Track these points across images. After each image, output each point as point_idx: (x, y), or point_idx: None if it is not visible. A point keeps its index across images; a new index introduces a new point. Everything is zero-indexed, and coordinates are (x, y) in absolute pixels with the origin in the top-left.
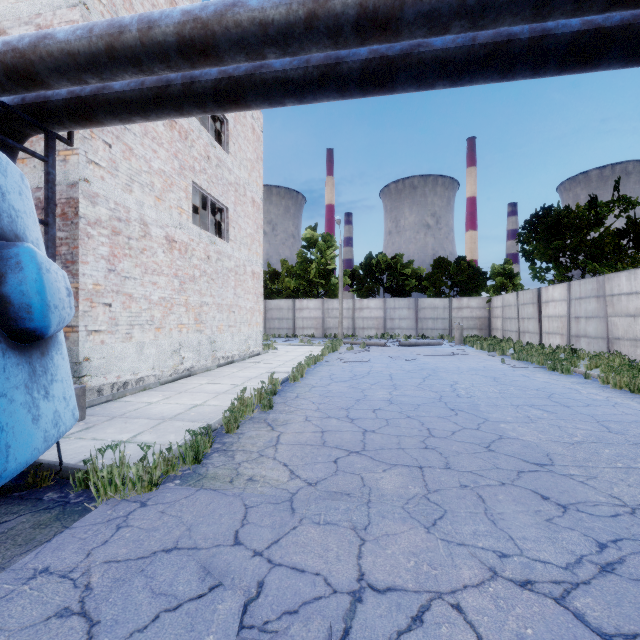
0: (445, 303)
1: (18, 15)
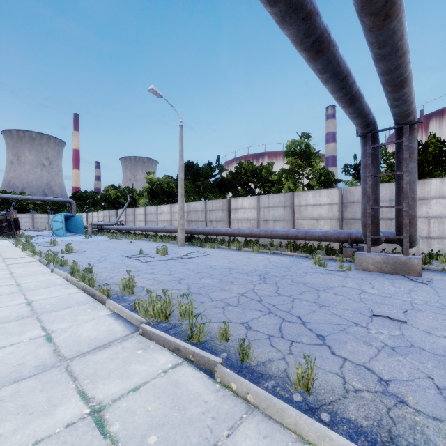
0: (47, 216)
1: None
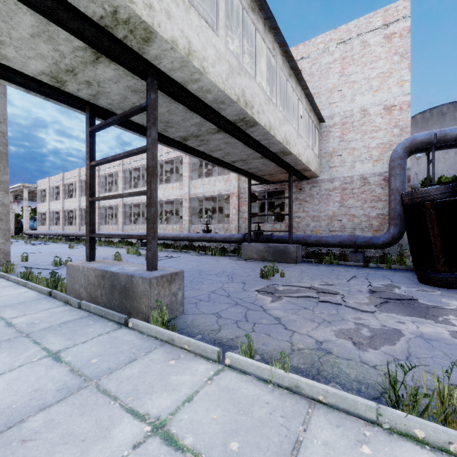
0: None
1: (373, 102)
